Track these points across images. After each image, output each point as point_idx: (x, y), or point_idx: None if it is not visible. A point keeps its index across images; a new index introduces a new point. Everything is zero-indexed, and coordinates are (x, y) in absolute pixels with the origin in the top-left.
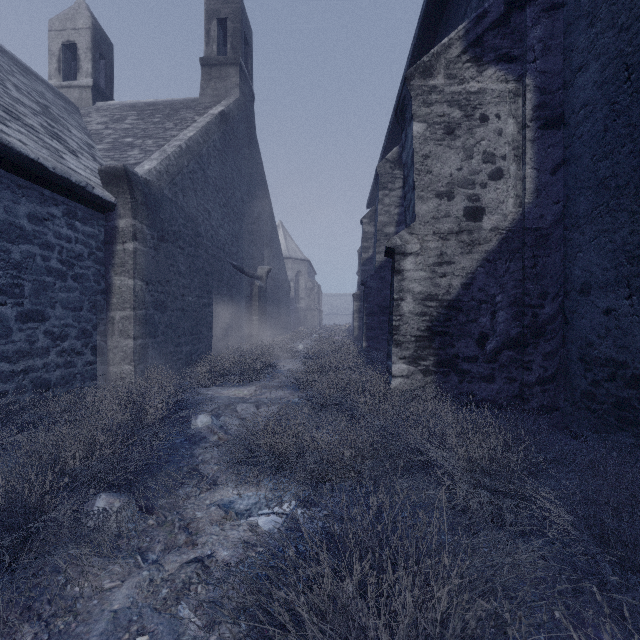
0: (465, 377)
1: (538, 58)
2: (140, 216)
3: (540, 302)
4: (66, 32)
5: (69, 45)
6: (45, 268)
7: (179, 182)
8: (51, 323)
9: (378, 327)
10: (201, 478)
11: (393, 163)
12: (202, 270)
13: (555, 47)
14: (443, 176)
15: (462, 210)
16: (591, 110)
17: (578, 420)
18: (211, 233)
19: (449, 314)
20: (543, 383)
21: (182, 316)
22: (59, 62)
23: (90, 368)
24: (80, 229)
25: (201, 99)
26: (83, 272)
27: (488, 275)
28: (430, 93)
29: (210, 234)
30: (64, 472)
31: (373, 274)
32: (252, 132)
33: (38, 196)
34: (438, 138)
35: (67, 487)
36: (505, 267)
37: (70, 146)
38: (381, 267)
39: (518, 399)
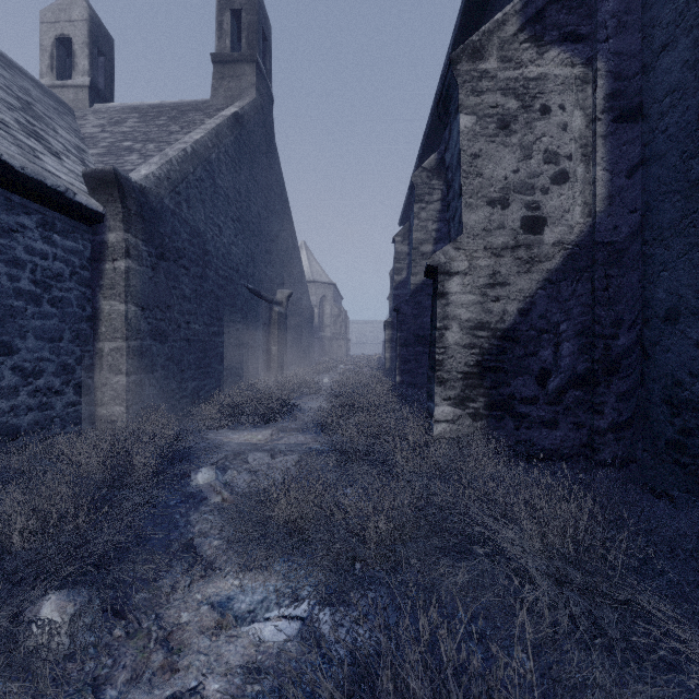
0: (523, 422)
1: (611, 37)
2: (134, 229)
3: (614, 332)
4: (59, 24)
5: (63, 39)
6: (13, 290)
7: (183, 191)
8: (21, 357)
9: (413, 359)
10: (195, 559)
11: (431, 172)
12: (211, 294)
13: (632, 23)
14: (496, 179)
15: (519, 220)
16: (680, 96)
17: (662, 475)
18: (222, 251)
19: (503, 346)
20: (617, 429)
21: (187, 347)
22: (52, 58)
23: (72, 410)
24: (59, 243)
25: (212, 100)
26: (63, 295)
27: (550, 299)
28: (480, 79)
29: (221, 252)
30: (6, 560)
31: (408, 299)
32: (271, 139)
33: (3, 202)
34: (490, 134)
35: (5, 583)
36: (571, 289)
37: (53, 147)
38: (417, 291)
39: (587, 449)
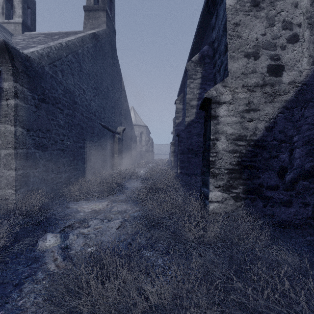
0: (268, 202)
1: None
2: (21, 81)
3: None
4: None
5: None
6: None
7: (59, 65)
8: None
9: (187, 161)
10: None
11: (196, 63)
12: (78, 125)
13: None
14: (250, 40)
15: (266, 67)
16: None
17: None
18: (85, 103)
19: (255, 151)
20: None
21: (61, 154)
22: (2, 9)
23: None
24: None
25: (84, 30)
26: None
27: (287, 120)
28: None
29: (84, 104)
30: None
31: (184, 129)
32: (114, 51)
33: None
34: (246, 9)
35: None
36: (300, 113)
37: None
38: (188, 125)
39: (311, 220)
